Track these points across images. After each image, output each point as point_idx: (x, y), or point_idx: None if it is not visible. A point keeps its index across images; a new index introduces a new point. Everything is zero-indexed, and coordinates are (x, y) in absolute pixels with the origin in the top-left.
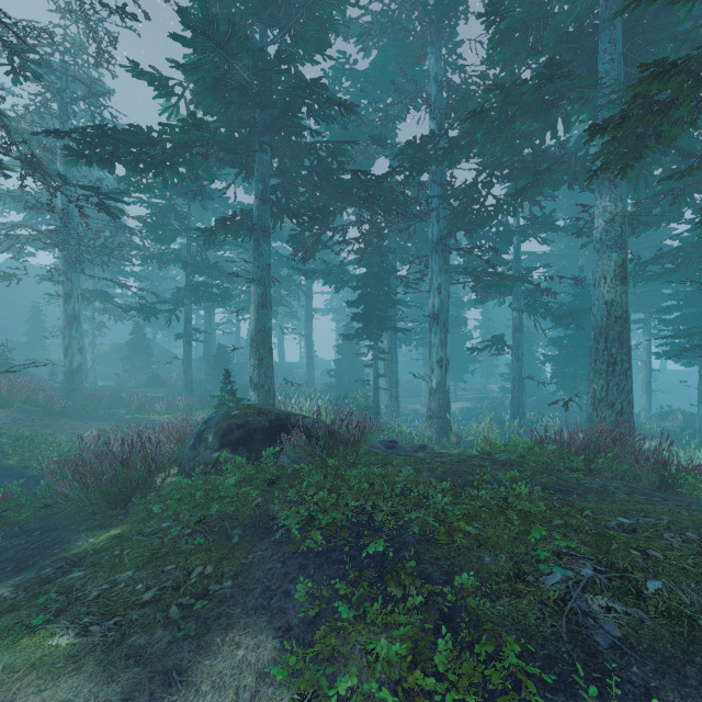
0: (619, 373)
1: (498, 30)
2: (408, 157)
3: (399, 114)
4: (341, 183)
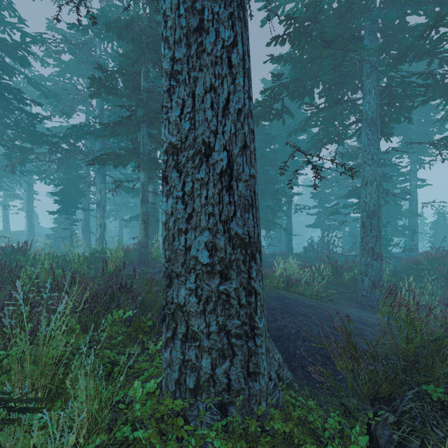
0: (153, 227)
1: (105, 99)
2: (75, 131)
3: (82, 99)
4: (37, 135)
